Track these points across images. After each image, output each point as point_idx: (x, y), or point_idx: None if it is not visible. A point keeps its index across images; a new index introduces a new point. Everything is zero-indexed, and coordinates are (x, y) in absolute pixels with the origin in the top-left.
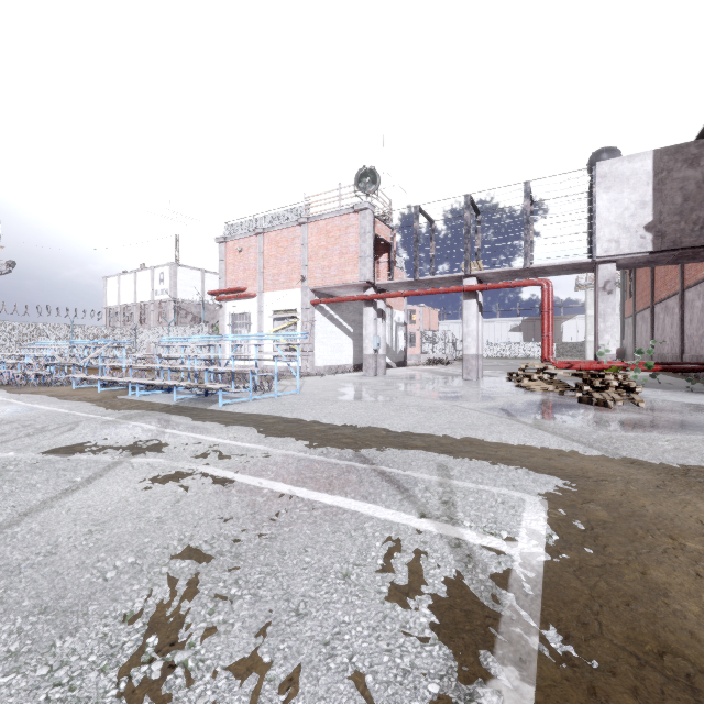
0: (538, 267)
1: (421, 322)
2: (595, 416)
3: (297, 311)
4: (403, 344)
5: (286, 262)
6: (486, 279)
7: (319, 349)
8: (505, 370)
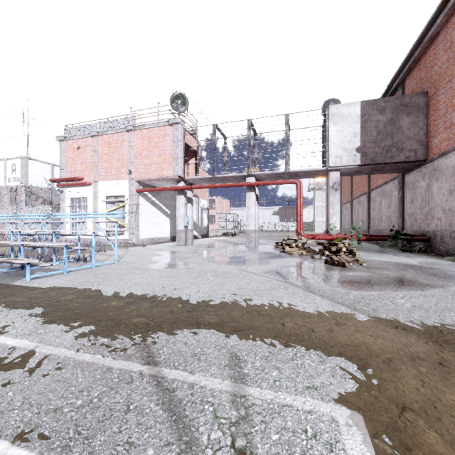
0: (294, 172)
1: (219, 208)
2: (341, 275)
3: (125, 197)
4: (206, 222)
5: (116, 159)
6: (261, 179)
7: (143, 225)
8: (271, 239)
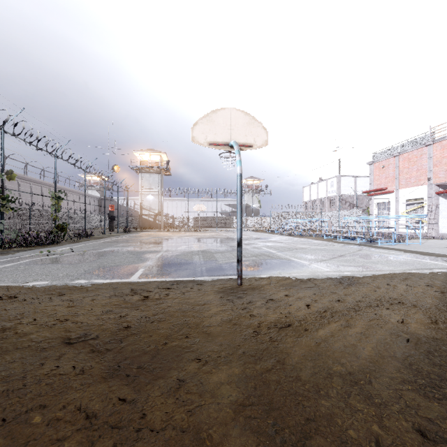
0: None
1: None
2: None
3: (424, 199)
4: None
5: (415, 170)
6: None
7: (443, 222)
8: None
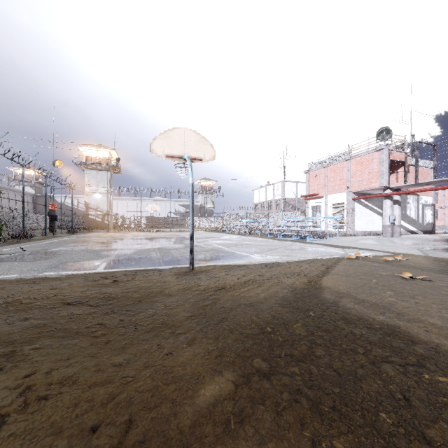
0: None
1: None
2: None
3: (344, 204)
4: (430, 219)
5: (338, 179)
6: None
7: (357, 222)
8: None
